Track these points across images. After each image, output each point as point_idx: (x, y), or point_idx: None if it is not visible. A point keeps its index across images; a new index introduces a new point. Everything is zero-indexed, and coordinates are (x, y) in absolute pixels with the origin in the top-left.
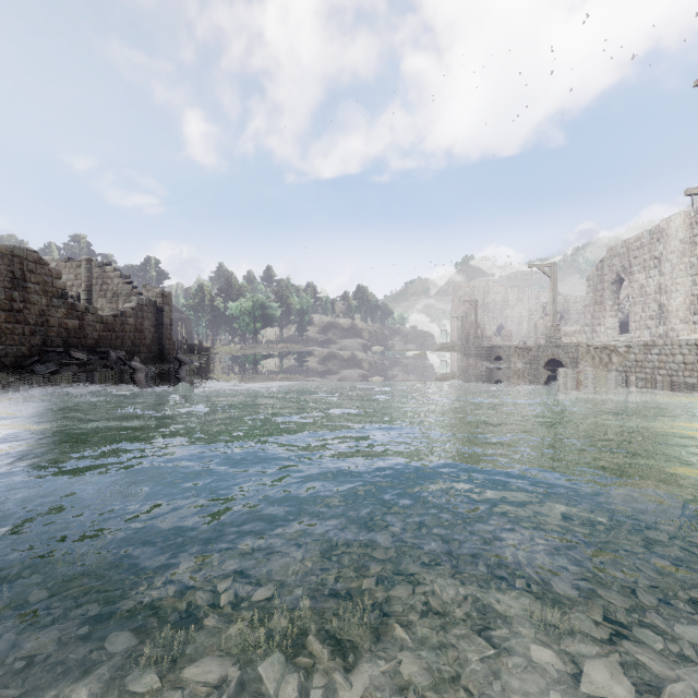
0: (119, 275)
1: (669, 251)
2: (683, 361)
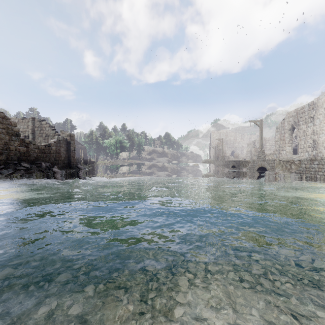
0: (49, 126)
1: (318, 114)
2: None
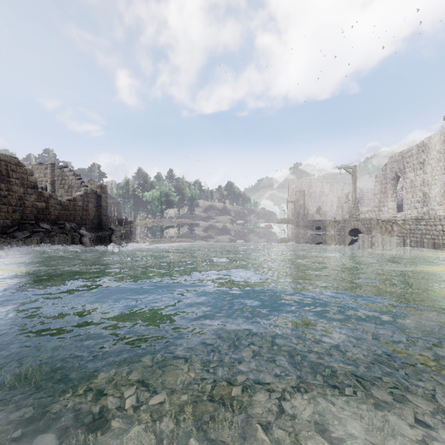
0: (72, 174)
1: (430, 158)
2: (442, 229)
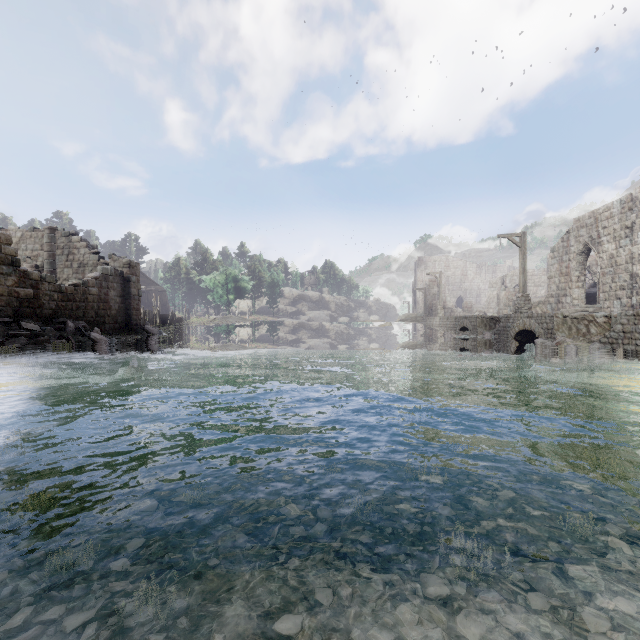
0: (85, 245)
1: None
2: None
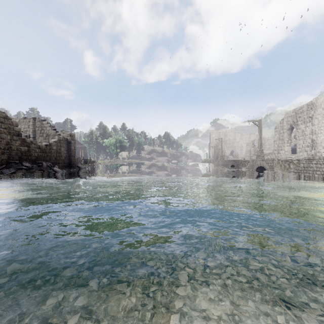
0: (49, 125)
1: (317, 113)
2: None
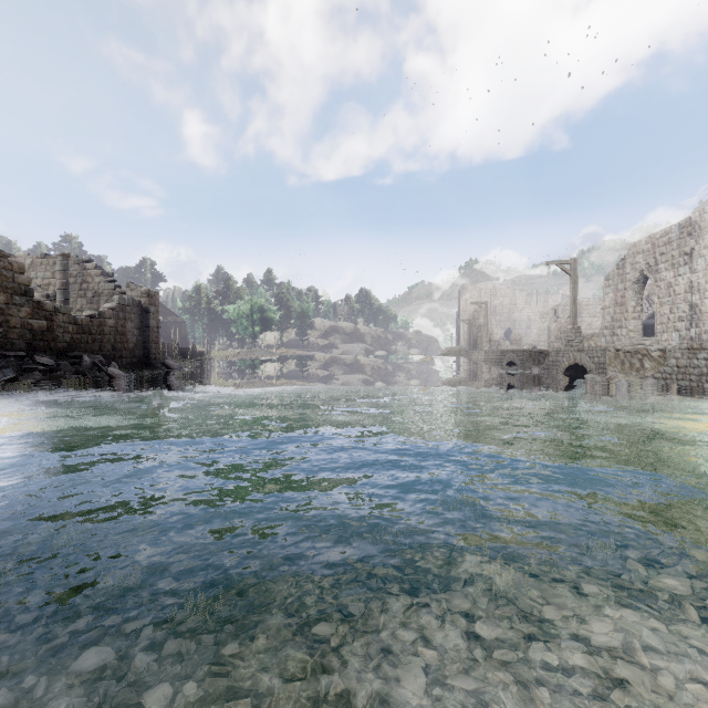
0: (100, 273)
1: (702, 246)
2: None
